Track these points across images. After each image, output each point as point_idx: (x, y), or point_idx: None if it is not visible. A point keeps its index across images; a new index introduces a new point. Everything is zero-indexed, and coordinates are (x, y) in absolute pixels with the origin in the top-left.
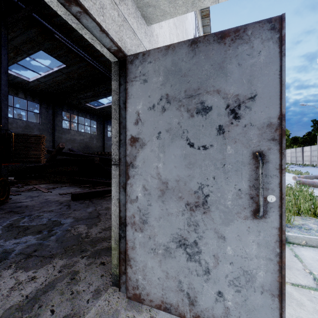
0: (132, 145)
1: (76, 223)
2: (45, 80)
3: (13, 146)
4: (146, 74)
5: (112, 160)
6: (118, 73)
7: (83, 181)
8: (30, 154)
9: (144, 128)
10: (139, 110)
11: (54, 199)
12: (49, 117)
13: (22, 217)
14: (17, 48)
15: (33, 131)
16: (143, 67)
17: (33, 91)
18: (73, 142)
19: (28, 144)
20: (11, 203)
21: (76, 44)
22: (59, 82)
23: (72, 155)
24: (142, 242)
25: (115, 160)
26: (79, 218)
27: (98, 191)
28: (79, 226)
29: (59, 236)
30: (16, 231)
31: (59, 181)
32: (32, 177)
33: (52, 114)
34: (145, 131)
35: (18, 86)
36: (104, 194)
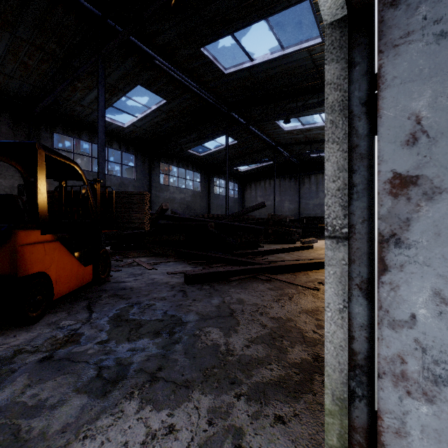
0: (396, 194)
1: (204, 323)
2: (141, 123)
3: (114, 207)
4: (447, 17)
5: (325, 229)
6: (340, 44)
7: (193, 255)
8: (132, 218)
9: (438, 151)
10: (420, 110)
11: (162, 280)
12: (146, 171)
13: (130, 306)
14: (113, 86)
15: (128, 189)
16: (436, 4)
17: (128, 139)
18: (173, 202)
19: (130, 205)
20: (113, 282)
21: (180, 70)
22: (157, 125)
23: (177, 219)
24: (432, 427)
25: (332, 229)
26: (205, 314)
27: (219, 271)
28: (210, 329)
29: (186, 345)
30: (127, 328)
31: (161, 253)
32: (129, 247)
33: (148, 166)
34: (441, 158)
35: (112, 134)
36: (228, 276)
